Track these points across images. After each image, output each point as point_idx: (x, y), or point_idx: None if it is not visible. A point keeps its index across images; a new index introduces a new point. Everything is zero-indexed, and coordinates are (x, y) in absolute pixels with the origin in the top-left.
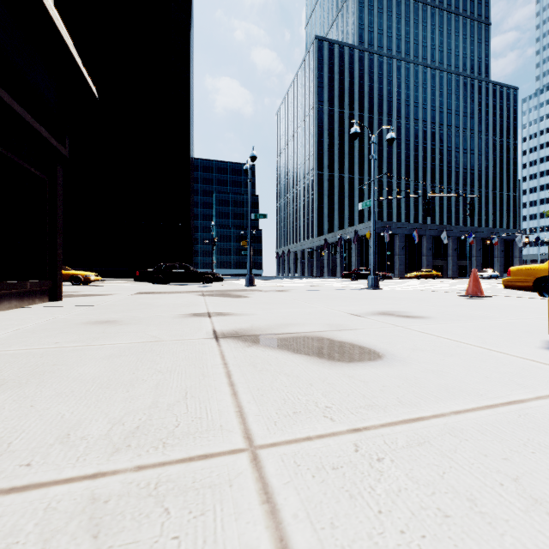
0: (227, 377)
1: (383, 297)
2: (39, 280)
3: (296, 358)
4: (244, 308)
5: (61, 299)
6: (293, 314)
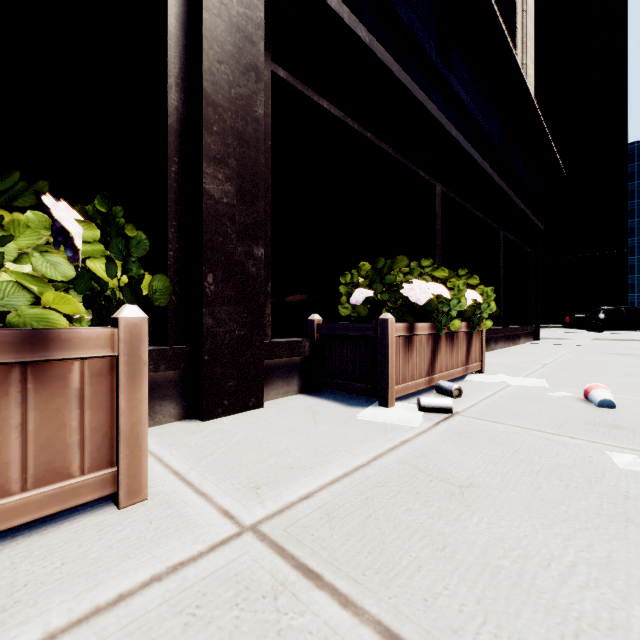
0: None
1: None
2: (527, 325)
3: None
4: None
5: (539, 340)
6: None
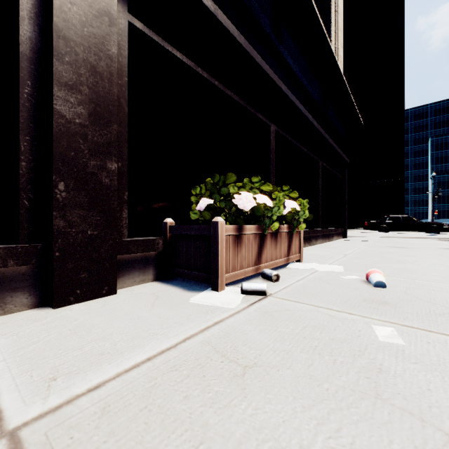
0: None
1: None
2: (338, 227)
3: None
4: None
5: (346, 237)
6: None
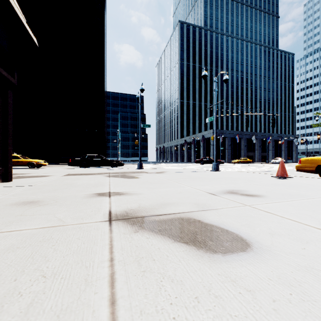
0: (110, 284)
1: (224, 177)
2: None
3: (176, 250)
4: (135, 187)
5: (11, 180)
6: (169, 193)
